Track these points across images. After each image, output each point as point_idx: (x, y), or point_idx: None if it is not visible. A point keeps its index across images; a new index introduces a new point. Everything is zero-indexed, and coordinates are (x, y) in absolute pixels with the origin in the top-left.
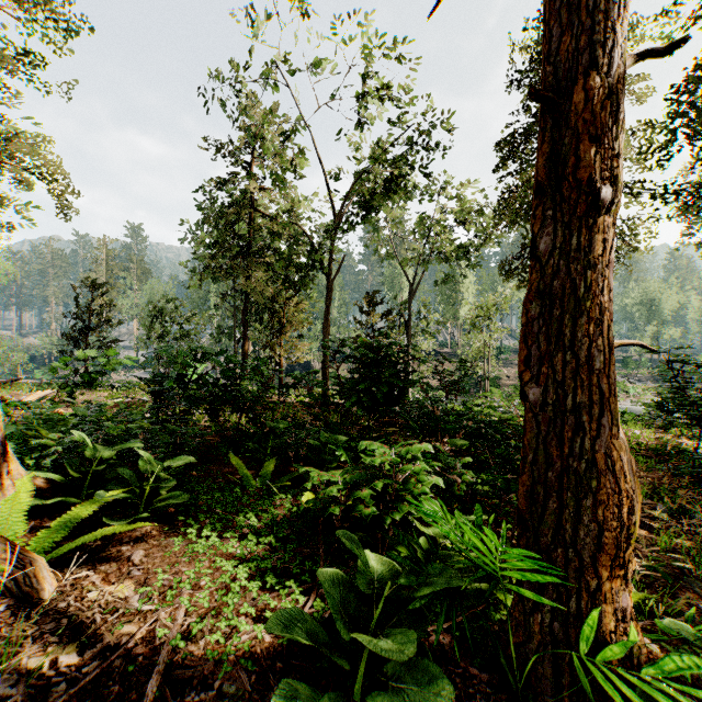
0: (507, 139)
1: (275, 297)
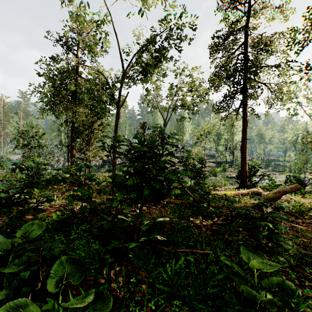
0: (218, 36)
1: (86, 122)
